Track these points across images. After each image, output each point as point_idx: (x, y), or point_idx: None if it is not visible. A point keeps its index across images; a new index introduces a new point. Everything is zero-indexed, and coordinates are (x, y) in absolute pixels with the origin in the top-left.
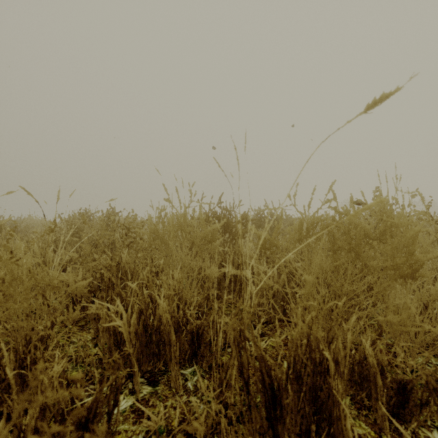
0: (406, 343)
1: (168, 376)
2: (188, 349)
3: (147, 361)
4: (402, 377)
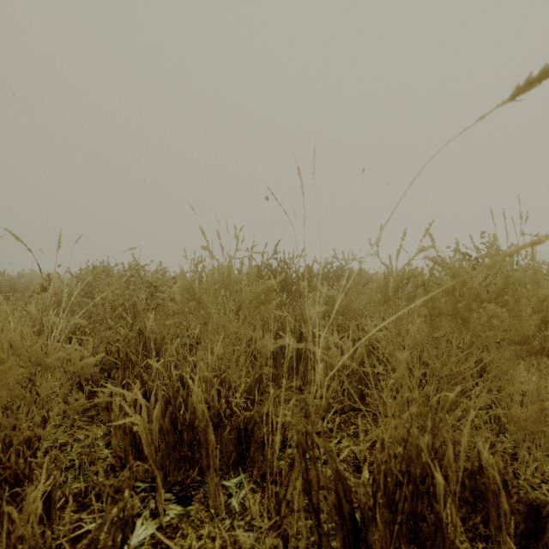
0: (546, 453)
1: (205, 489)
2: (233, 451)
3: (176, 468)
4: (534, 496)
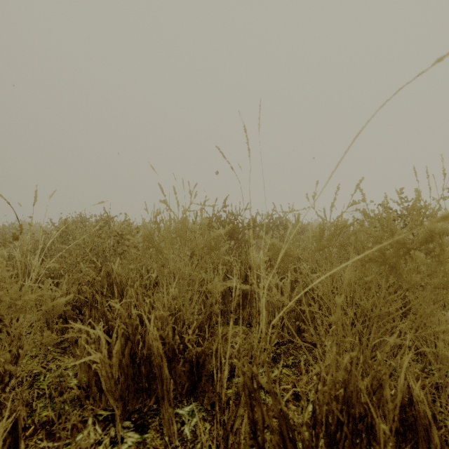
0: None
1: (161, 417)
2: (186, 382)
3: (135, 397)
4: None
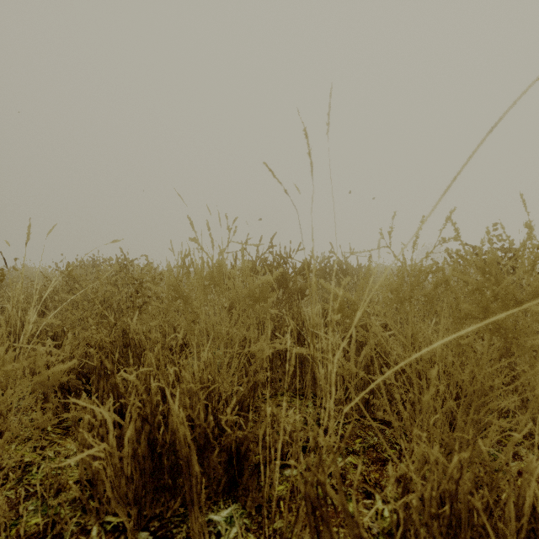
0: None
1: (189, 526)
2: (223, 477)
3: (155, 498)
4: None
